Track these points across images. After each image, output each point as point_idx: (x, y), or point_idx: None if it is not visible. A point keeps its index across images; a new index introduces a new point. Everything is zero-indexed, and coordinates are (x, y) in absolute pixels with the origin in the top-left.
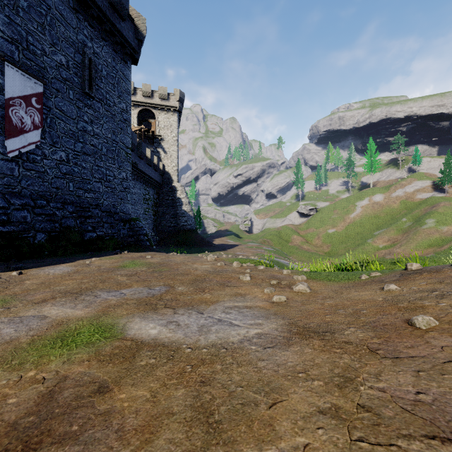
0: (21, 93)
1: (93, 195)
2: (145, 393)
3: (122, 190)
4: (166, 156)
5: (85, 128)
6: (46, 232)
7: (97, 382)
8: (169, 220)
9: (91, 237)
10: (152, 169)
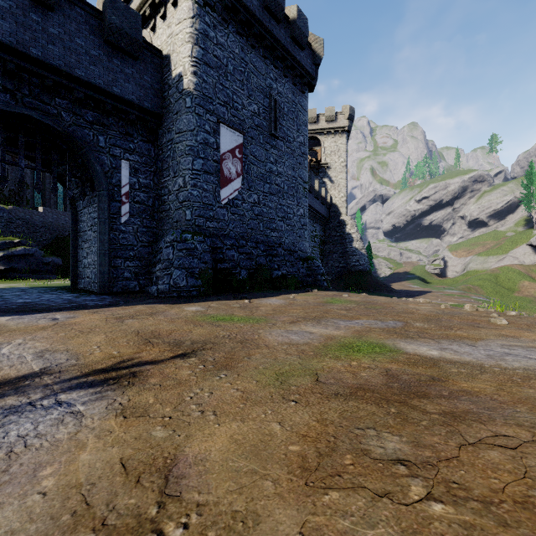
0: (229, 147)
1: (277, 234)
2: (488, 387)
3: (300, 227)
4: (333, 186)
5: (271, 169)
6: (247, 269)
7: (424, 375)
8: (337, 260)
9: (277, 275)
10: (319, 203)
